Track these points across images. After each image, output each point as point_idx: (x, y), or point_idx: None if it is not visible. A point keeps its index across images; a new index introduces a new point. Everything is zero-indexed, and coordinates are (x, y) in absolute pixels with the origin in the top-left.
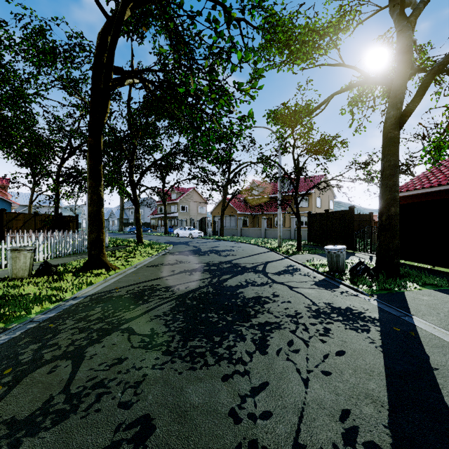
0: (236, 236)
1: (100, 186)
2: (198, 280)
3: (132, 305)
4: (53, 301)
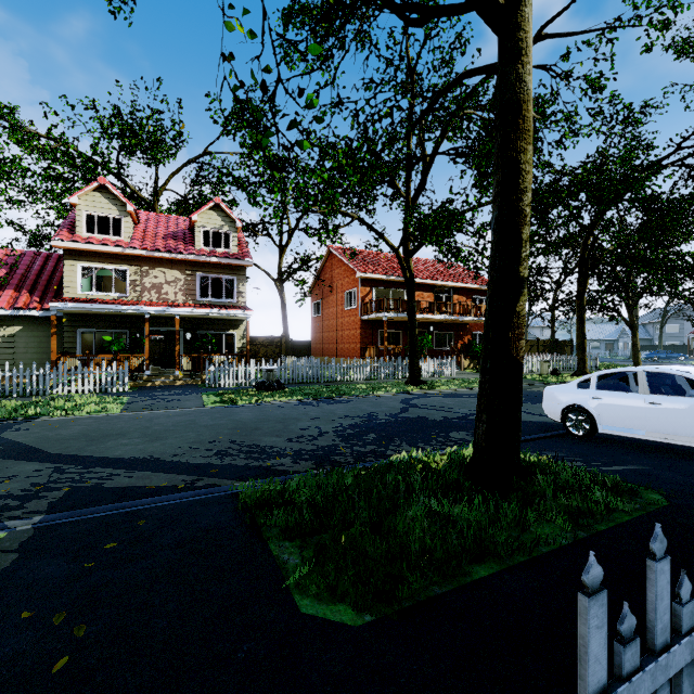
0: None
1: (583, 327)
2: None
3: None
4: (560, 381)
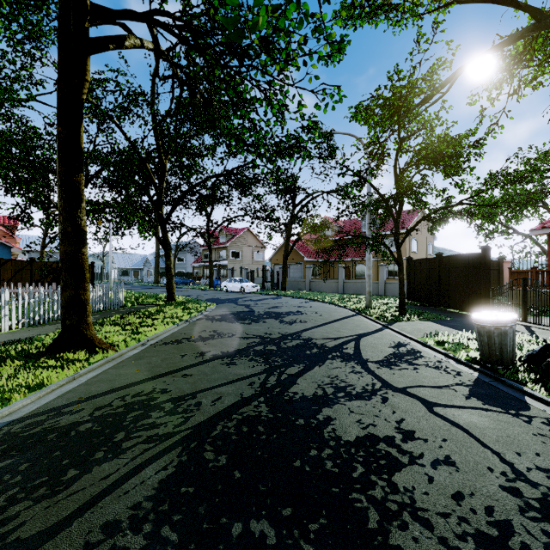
0: (303, 290)
1: (79, 210)
2: (241, 380)
3: (75, 467)
4: None
